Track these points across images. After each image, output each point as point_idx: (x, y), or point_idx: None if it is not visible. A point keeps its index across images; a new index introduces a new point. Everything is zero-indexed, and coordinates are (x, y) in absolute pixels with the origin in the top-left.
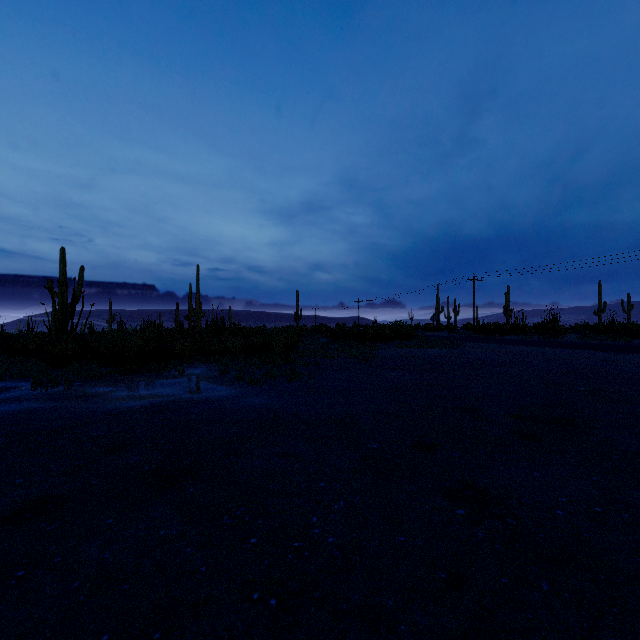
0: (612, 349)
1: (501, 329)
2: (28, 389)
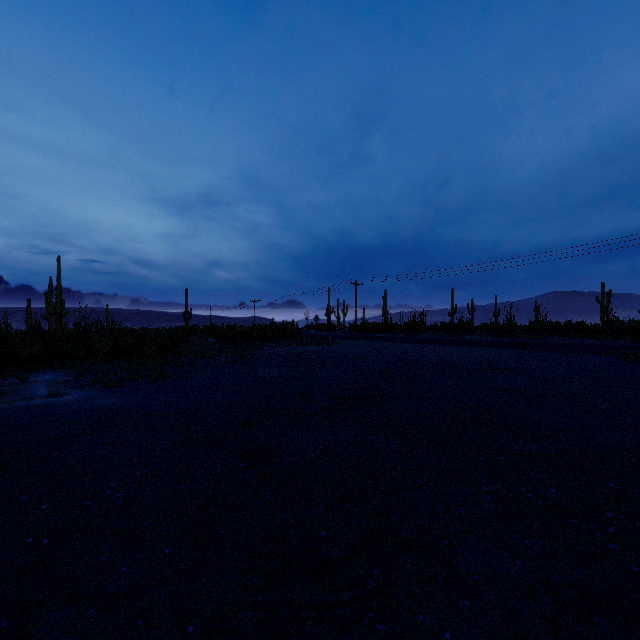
0: (444, 343)
1: (376, 328)
2: None
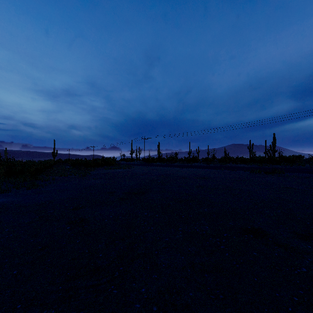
0: (183, 167)
1: (154, 160)
2: None
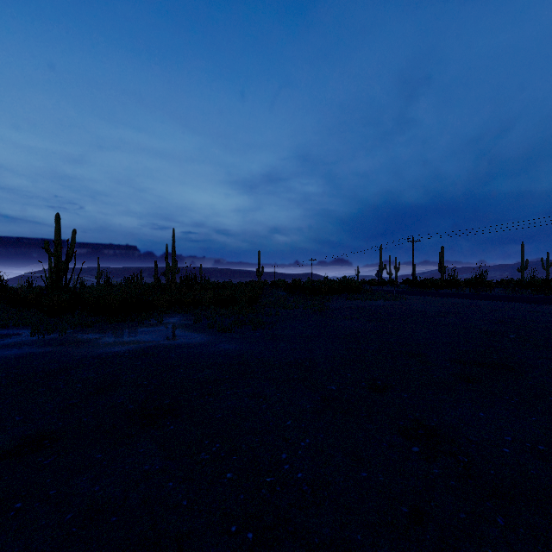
0: (536, 301)
1: (437, 284)
2: (28, 336)
